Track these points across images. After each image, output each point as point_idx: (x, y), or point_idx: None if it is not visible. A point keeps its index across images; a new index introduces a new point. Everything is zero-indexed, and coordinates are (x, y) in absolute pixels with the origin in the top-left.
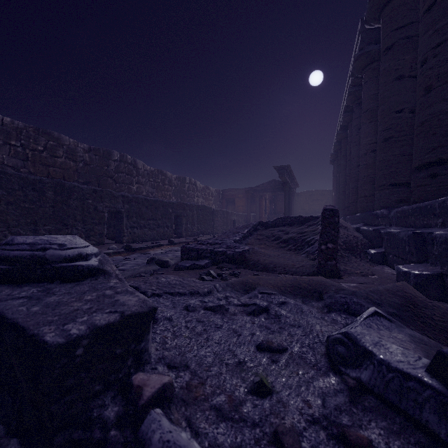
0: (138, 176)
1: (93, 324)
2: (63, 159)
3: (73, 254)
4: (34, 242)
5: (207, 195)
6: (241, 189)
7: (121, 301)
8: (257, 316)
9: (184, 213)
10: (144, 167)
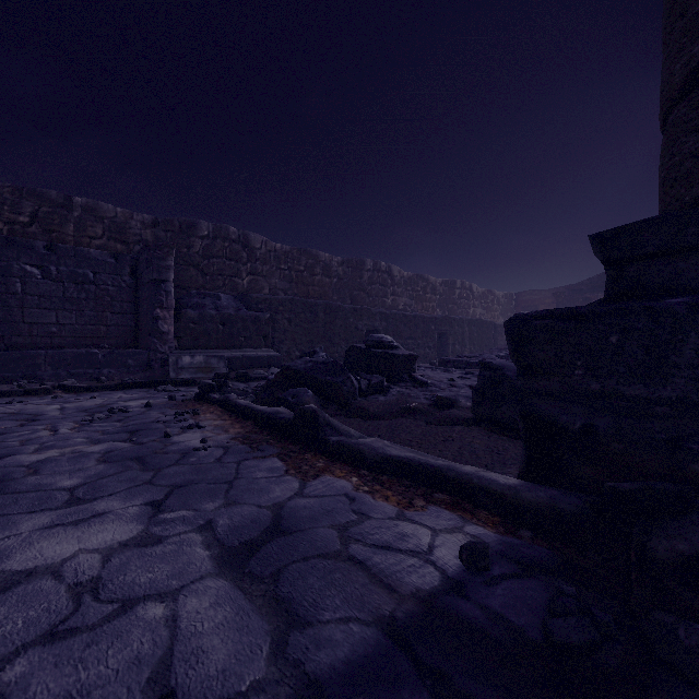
0: (394, 285)
1: (403, 353)
2: (320, 277)
3: (390, 341)
4: (378, 336)
5: (490, 303)
6: (549, 290)
7: (408, 352)
8: (467, 375)
9: (450, 331)
10: (400, 274)
